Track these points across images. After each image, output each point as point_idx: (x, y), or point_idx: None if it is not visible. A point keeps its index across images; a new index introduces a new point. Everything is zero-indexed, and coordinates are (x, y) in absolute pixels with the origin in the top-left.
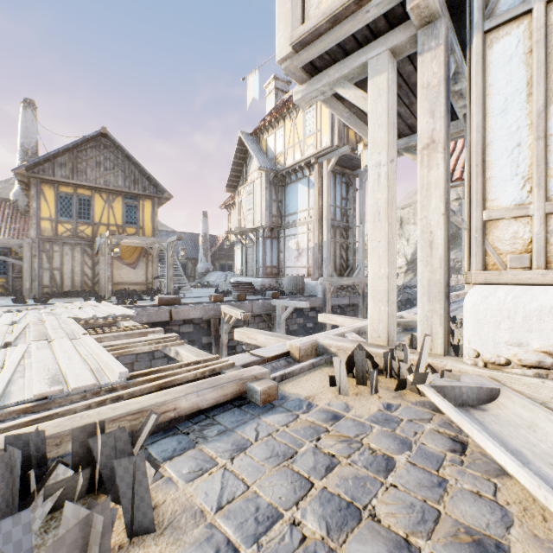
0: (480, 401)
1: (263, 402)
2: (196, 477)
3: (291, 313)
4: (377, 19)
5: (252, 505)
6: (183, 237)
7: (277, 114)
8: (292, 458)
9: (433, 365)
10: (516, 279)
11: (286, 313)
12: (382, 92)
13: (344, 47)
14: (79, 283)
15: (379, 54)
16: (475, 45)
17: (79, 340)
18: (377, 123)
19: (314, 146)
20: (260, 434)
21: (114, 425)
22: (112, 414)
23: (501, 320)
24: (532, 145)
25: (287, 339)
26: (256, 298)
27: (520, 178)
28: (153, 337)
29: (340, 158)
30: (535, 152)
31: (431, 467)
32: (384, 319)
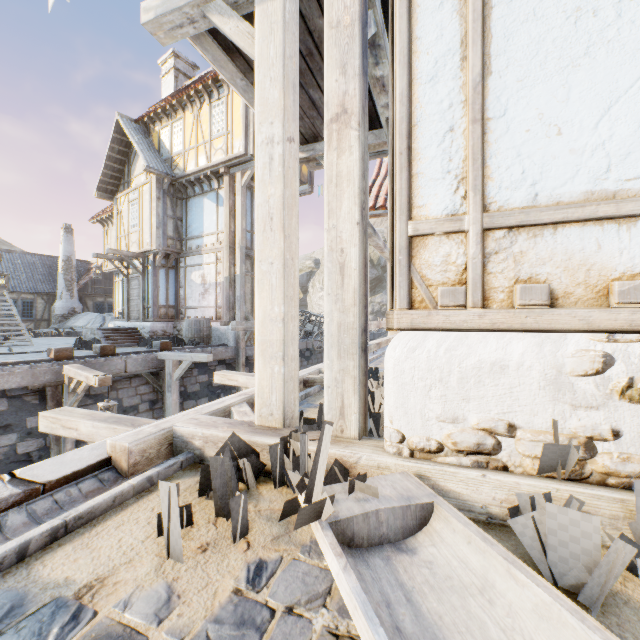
0: (407, 531)
1: None
2: None
3: (191, 369)
4: None
5: None
6: (29, 260)
7: (174, 100)
8: None
9: (343, 459)
10: (449, 322)
11: (180, 370)
12: (276, 26)
13: None
14: None
15: None
16: None
17: None
18: (268, 74)
19: (223, 151)
20: None
21: None
22: None
23: (432, 384)
24: (467, 131)
25: (130, 425)
26: (134, 351)
27: (453, 177)
28: None
29: None
30: (471, 140)
31: None
32: (279, 386)
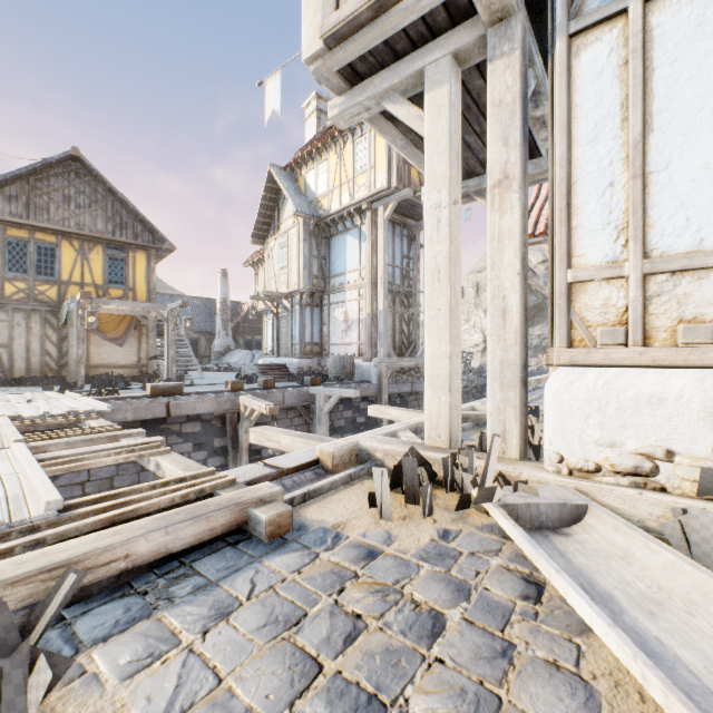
0: (563, 522)
1: (270, 536)
2: (140, 669)
3: (337, 404)
4: (435, 10)
5: (220, 712)
6: (194, 303)
7: (319, 143)
8: (298, 625)
9: (506, 473)
10: (608, 359)
11: (329, 404)
12: (443, 109)
13: (393, 47)
14: (38, 366)
15: (439, 59)
16: (559, 52)
17: (7, 451)
18: (436, 151)
19: (366, 187)
20: (257, 587)
21: (15, 591)
22: (13, 573)
23: (590, 413)
24: (628, 185)
25: (320, 441)
26: (289, 385)
27: (613, 228)
28: (125, 443)
29: (399, 204)
30: (631, 194)
31: (494, 626)
32: (446, 413)
